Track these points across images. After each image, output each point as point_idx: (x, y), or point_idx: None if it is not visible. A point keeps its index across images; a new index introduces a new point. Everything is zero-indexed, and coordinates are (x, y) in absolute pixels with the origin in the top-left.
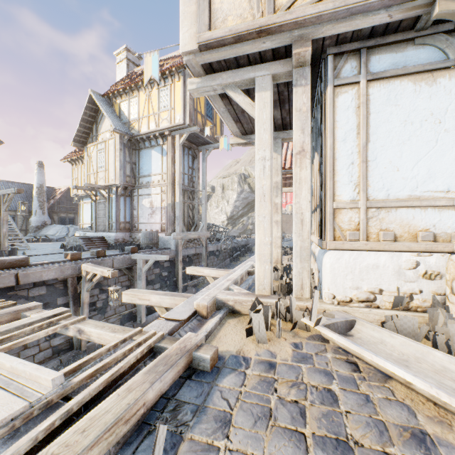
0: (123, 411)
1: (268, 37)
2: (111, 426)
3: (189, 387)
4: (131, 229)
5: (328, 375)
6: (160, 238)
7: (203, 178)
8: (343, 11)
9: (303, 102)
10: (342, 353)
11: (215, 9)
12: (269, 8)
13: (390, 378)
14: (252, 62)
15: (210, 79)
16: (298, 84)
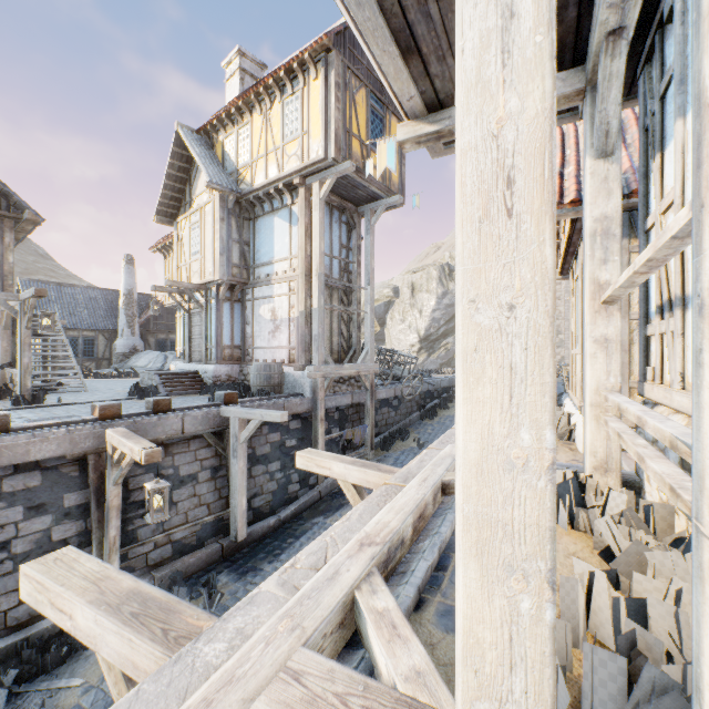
0: None
1: None
2: None
3: None
4: (243, 359)
5: None
6: (286, 375)
7: (367, 263)
8: None
9: None
10: None
11: None
12: None
13: None
14: None
15: None
16: None
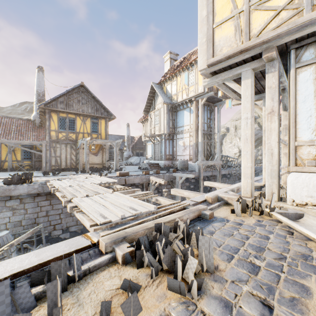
0: (176, 218)
1: (246, 52)
2: (173, 220)
3: (199, 222)
4: (172, 159)
5: (270, 232)
6: (189, 164)
7: (217, 124)
8: (295, 28)
9: (272, 82)
10: (286, 228)
11: (215, 45)
12: (246, 38)
13: (311, 240)
14: (239, 64)
15: (215, 78)
16: (269, 72)
